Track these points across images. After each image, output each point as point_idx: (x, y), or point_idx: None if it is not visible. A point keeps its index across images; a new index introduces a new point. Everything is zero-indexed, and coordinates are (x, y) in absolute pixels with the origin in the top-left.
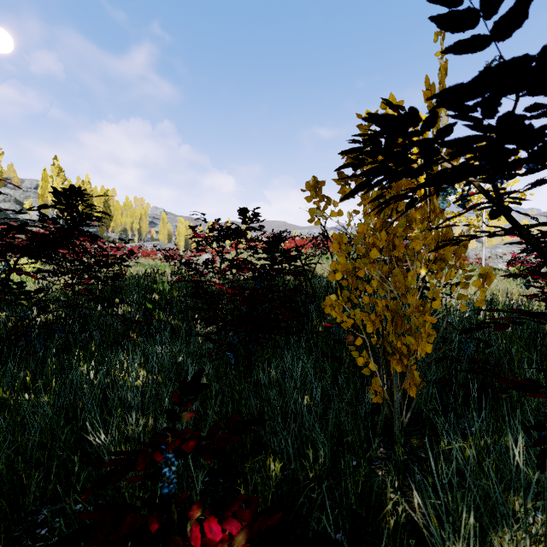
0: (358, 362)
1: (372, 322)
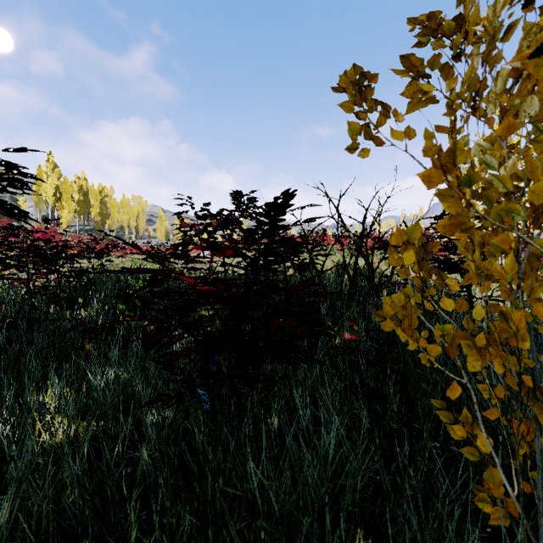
0: (451, 434)
1: (478, 351)
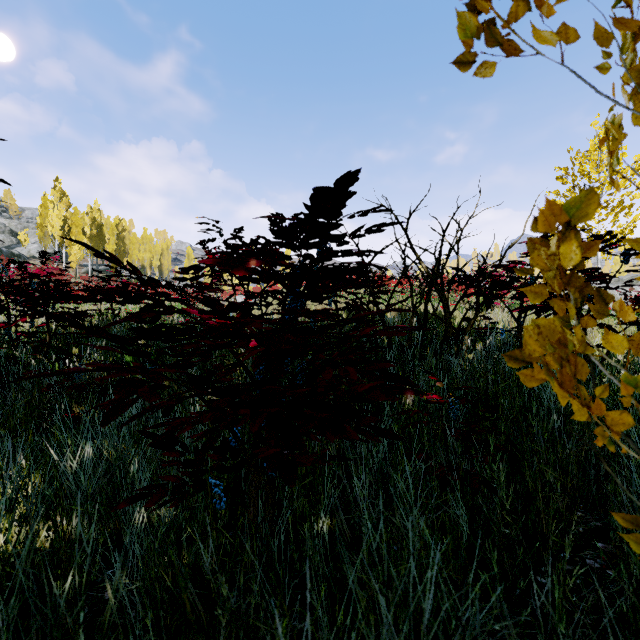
0: None
1: None
